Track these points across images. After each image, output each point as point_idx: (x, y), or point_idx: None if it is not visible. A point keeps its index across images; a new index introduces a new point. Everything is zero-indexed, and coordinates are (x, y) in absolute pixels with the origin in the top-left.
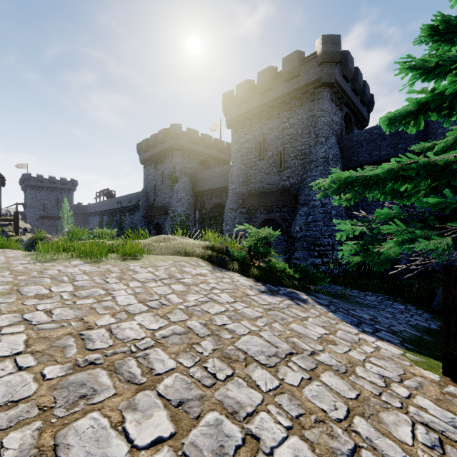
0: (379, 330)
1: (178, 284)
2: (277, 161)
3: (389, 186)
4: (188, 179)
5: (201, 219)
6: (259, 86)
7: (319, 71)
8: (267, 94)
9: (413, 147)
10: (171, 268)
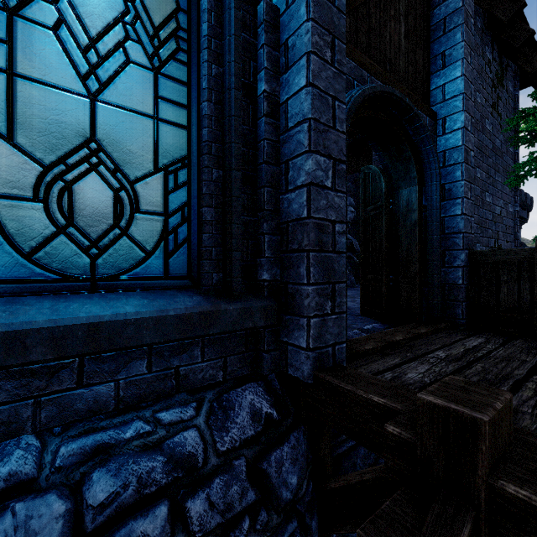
0: None
1: None
2: None
3: None
4: None
5: None
6: None
7: None
8: None
9: None
10: None
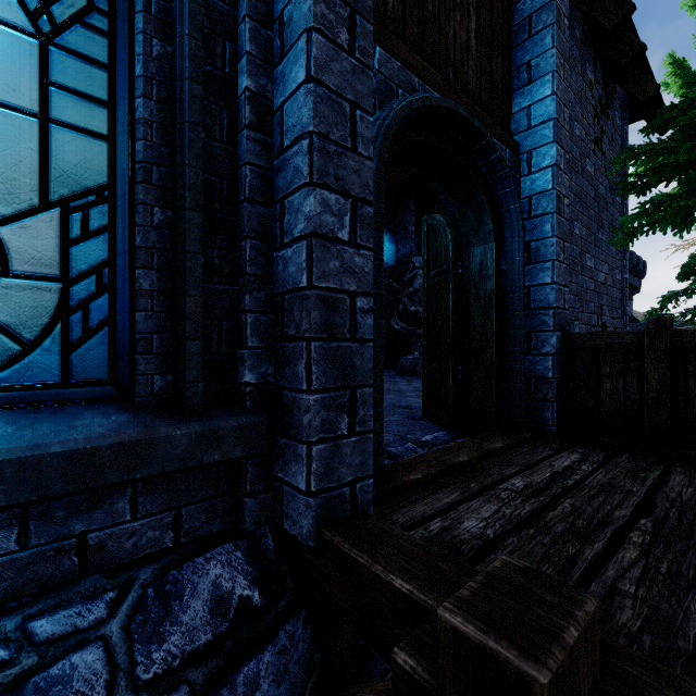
0: None
1: None
2: None
3: None
4: None
5: None
6: None
7: None
8: None
9: None
10: None
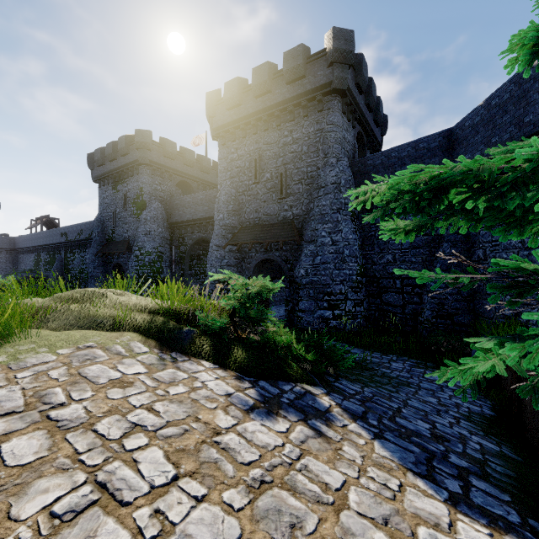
0: (465, 474)
1: (35, 432)
2: (277, 185)
3: (529, 197)
4: (160, 205)
5: (179, 259)
6: (254, 87)
7: (329, 74)
8: (264, 98)
9: (494, 149)
10: (54, 371)
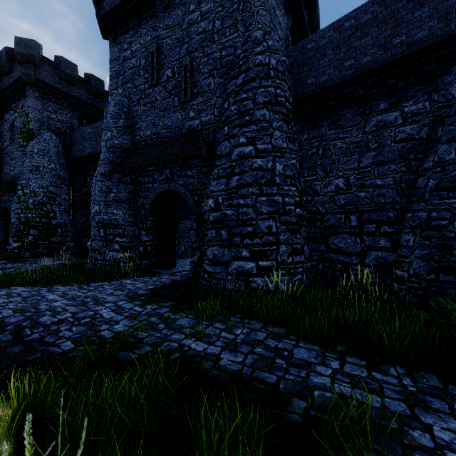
0: None
1: None
2: (180, 83)
3: None
4: (55, 137)
5: (81, 203)
6: None
7: None
8: None
9: None
10: None
